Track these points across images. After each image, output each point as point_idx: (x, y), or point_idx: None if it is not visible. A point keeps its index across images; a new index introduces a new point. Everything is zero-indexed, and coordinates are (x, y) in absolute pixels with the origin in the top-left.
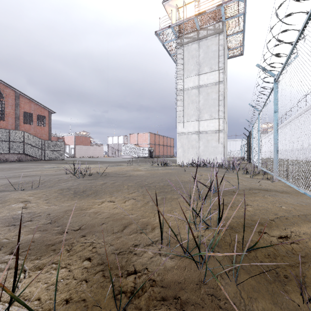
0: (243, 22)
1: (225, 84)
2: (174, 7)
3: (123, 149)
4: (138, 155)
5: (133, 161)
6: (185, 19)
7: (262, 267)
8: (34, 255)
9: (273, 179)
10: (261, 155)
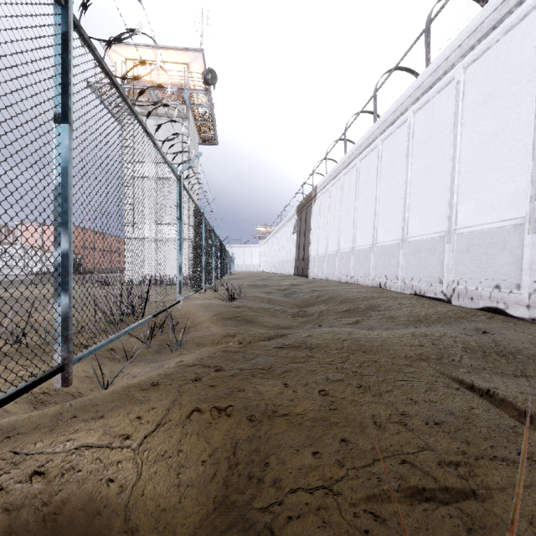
0: (211, 114)
1: (193, 182)
2: (120, 54)
3: (3, 256)
4: (44, 268)
5: (38, 281)
6: (137, 85)
7: (149, 324)
8: (5, 336)
9: (201, 290)
10: (211, 270)
